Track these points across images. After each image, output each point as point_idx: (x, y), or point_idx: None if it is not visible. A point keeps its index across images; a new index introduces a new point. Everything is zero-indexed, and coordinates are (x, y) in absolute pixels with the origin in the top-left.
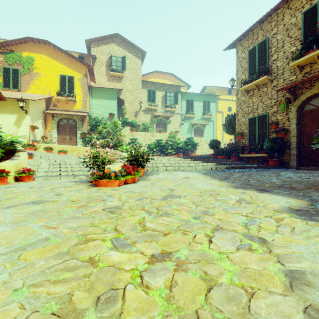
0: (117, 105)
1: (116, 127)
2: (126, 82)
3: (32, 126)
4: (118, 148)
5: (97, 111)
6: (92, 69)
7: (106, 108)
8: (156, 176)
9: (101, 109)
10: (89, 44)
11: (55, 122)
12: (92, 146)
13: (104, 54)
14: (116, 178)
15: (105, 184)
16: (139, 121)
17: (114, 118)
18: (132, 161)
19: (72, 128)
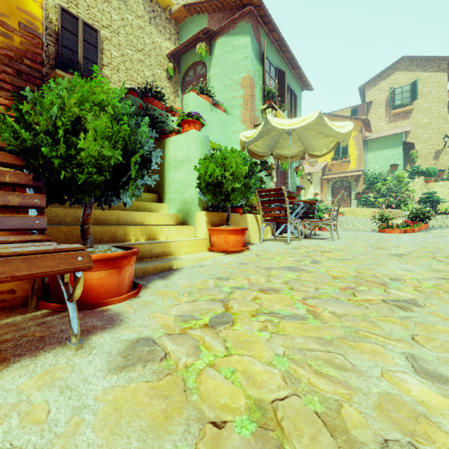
0: (402, 152)
1: (401, 182)
2: (417, 115)
3: (314, 193)
4: (402, 208)
5: (374, 165)
6: (368, 122)
7: (386, 159)
8: (439, 230)
9: (379, 162)
10: (363, 89)
11: (330, 186)
12: (370, 206)
13: (382, 91)
14: (397, 228)
15: (389, 232)
16: (442, 165)
17: (397, 170)
18: (412, 218)
19: (345, 190)
